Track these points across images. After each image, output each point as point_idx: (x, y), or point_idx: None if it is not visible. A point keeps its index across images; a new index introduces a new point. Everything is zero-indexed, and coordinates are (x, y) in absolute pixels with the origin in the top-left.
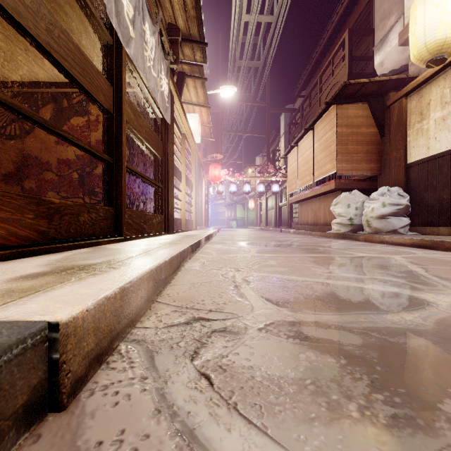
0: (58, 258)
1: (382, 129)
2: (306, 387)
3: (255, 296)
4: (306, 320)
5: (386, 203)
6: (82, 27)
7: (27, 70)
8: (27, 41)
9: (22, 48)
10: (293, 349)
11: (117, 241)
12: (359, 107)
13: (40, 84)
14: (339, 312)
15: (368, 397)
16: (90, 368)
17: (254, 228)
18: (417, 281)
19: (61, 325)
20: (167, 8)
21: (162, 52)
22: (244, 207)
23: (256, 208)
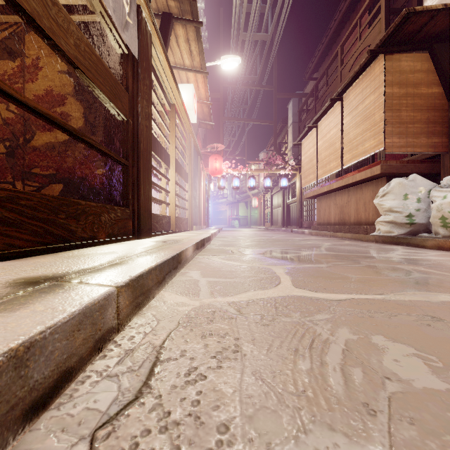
0: None
1: None
2: None
3: None
4: None
5: None
6: None
7: None
8: None
9: None
10: None
11: None
12: (416, 58)
13: None
14: None
15: None
16: None
17: (258, 228)
18: None
19: None
20: None
21: None
22: (247, 206)
23: (259, 206)
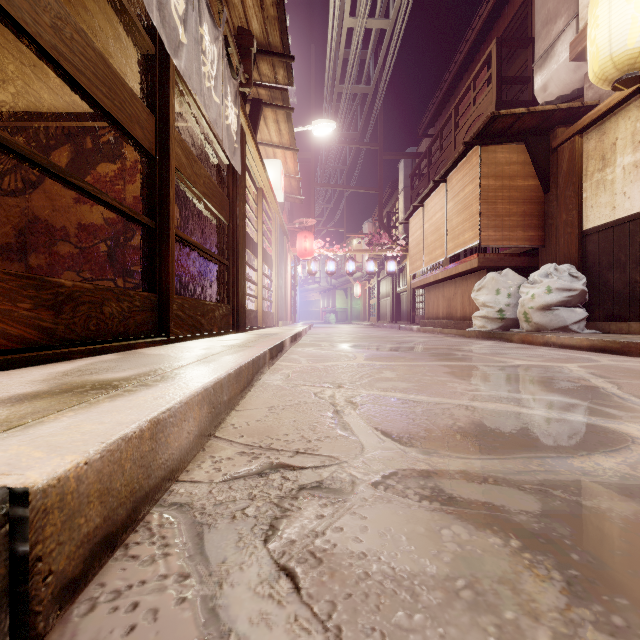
0: (66, 369)
1: (547, 181)
2: (459, 594)
3: (366, 427)
4: (447, 469)
5: (552, 287)
6: (112, 31)
7: (33, 95)
8: (31, 52)
9: (25, 62)
10: (431, 521)
11: (161, 343)
12: (512, 149)
13: (52, 115)
14: (497, 455)
15: (566, 615)
16: (93, 559)
17: (361, 324)
18: (609, 404)
19: (33, 493)
20: (235, 5)
21: (228, 68)
22: (347, 294)
23: (363, 295)
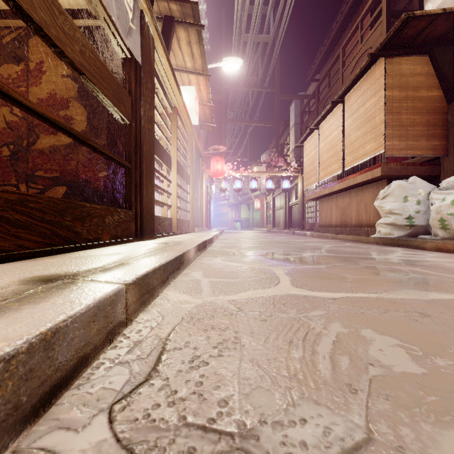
0: None
1: (452, 90)
2: None
3: None
4: None
5: None
6: None
7: None
8: None
9: None
10: None
11: None
12: (416, 61)
13: None
14: None
15: None
16: None
17: (260, 230)
18: None
19: None
20: None
21: None
22: (249, 207)
23: (261, 208)
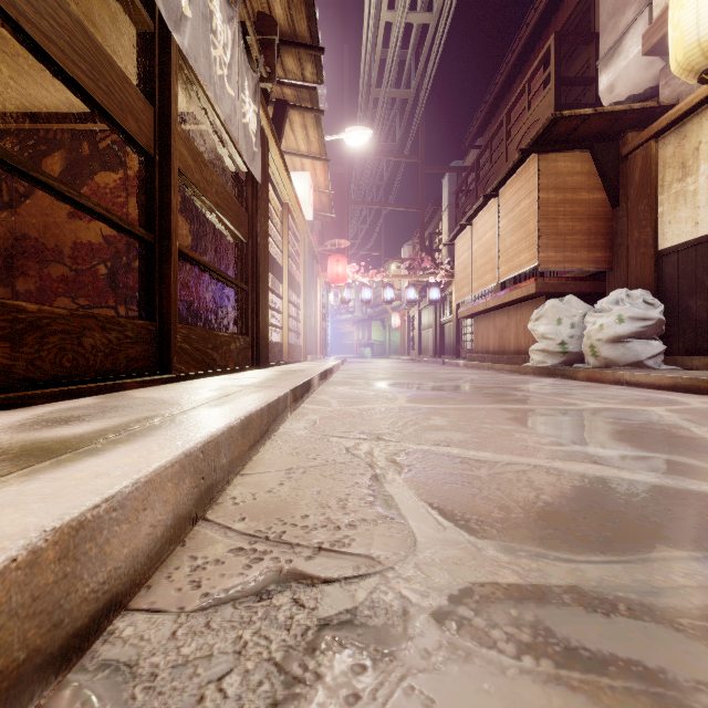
0: (10, 420)
1: (615, 194)
2: None
3: (417, 503)
4: (548, 584)
5: (624, 316)
6: (107, 11)
7: (20, 92)
8: (13, 37)
9: (7, 51)
10: None
11: (159, 382)
12: (575, 158)
13: (43, 116)
14: (615, 554)
15: None
16: None
17: (400, 359)
18: None
19: None
20: None
21: (245, 56)
22: (384, 325)
23: (402, 326)
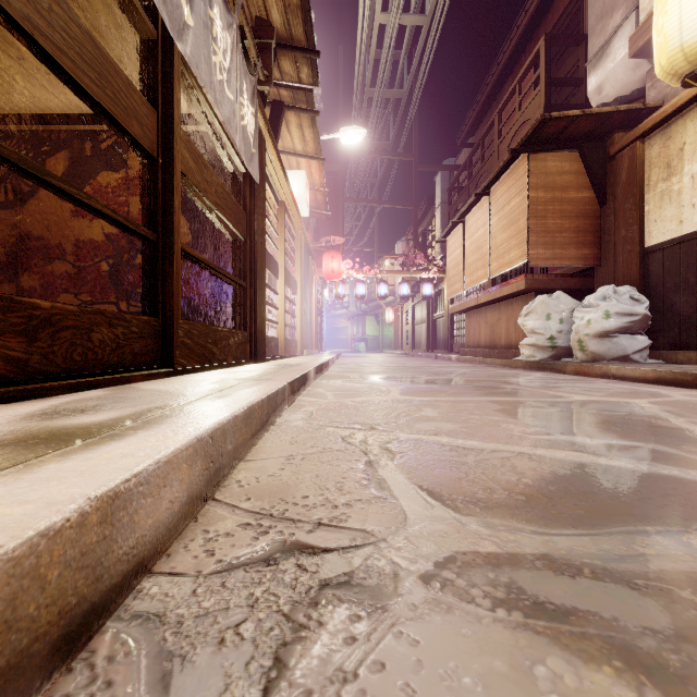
0: (30, 410)
1: (603, 192)
2: None
3: (407, 486)
4: (523, 552)
5: (611, 312)
6: (111, 17)
7: (25, 95)
8: (20, 43)
9: (14, 55)
10: (515, 650)
11: (163, 375)
12: (564, 157)
13: (47, 117)
14: (585, 528)
15: None
16: None
17: (394, 353)
18: None
19: None
20: None
21: (244, 61)
22: (378, 320)
23: (396, 321)
